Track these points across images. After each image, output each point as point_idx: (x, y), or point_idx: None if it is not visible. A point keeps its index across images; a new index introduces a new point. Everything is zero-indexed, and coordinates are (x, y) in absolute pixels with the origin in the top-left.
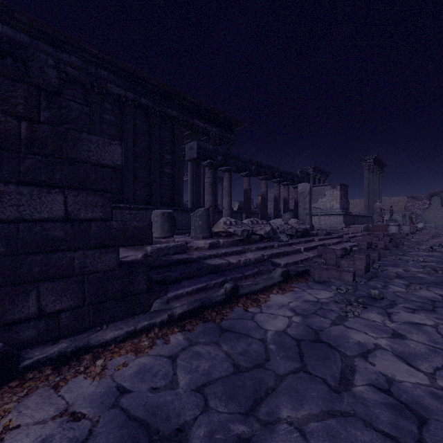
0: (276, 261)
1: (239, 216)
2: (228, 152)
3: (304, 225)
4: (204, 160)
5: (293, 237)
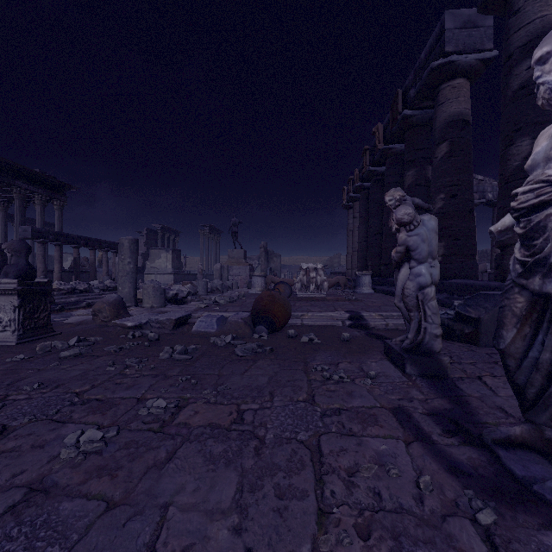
0: (87, 301)
1: (71, 275)
2: (59, 232)
3: (115, 284)
4: (38, 239)
5: (106, 291)
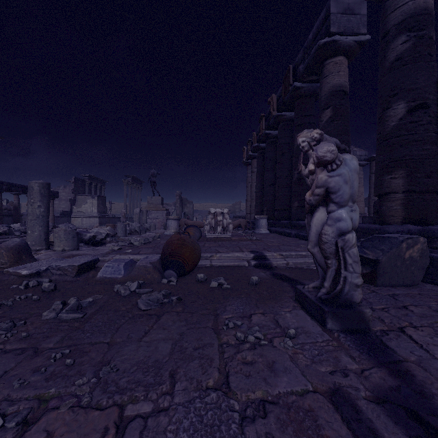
0: None
1: None
2: None
3: None
4: None
5: None
